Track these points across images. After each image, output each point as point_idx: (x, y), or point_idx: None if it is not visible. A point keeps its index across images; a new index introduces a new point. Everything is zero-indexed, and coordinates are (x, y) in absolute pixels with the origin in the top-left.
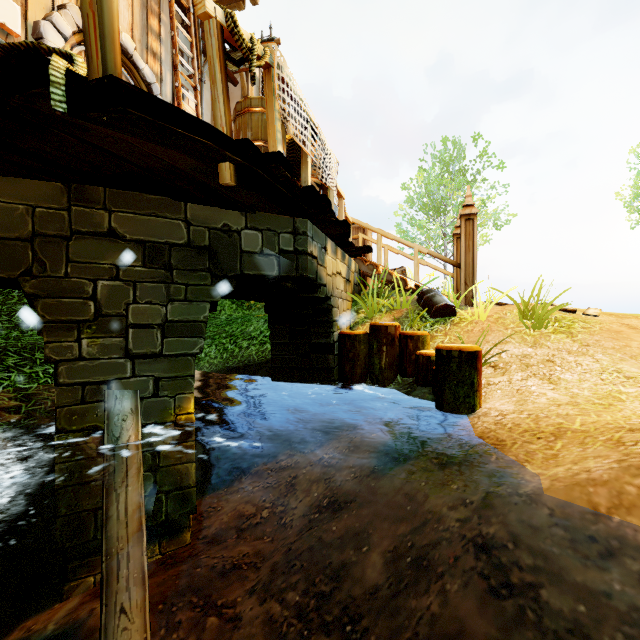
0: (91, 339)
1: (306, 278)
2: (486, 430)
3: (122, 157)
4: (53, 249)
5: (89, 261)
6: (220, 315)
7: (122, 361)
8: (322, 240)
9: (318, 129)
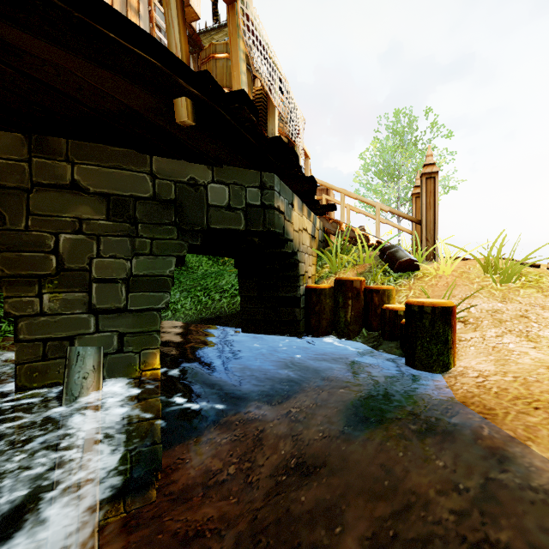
0: (53, 294)
1: (273, 233)
2: (468, 394)
3: (72, 97)
4: (13, 201)
5: (51, 214)
6: (198, 270)
7: (85, 316)
8: (289, 196)
9: (285, 81)
